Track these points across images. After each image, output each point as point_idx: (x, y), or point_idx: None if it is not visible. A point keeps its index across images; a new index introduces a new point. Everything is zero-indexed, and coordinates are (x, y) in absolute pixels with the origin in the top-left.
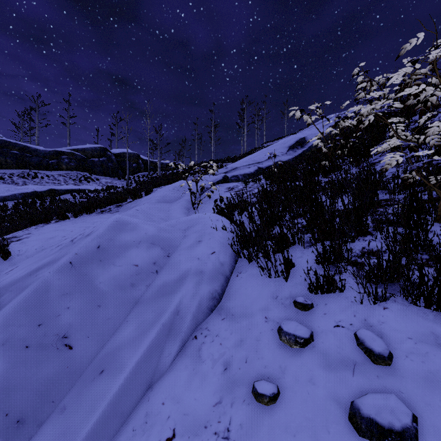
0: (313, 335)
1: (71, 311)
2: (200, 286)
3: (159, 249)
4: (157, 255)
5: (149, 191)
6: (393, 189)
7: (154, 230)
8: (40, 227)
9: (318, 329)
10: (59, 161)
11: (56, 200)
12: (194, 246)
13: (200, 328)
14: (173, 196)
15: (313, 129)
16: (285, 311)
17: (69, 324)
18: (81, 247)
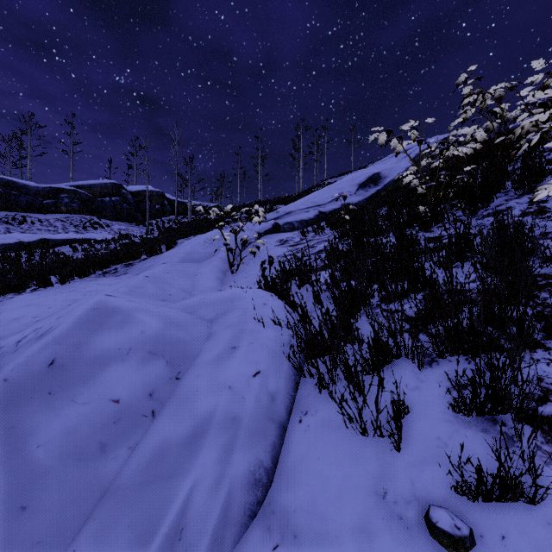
0: None
1: None
2: (231, 458)
3: (162, 364)
4: (157, 376)
5: (171, 244)
6: None
7: (157, 325)
8: (6, 300)
9: None
10: (57, 201)
11: (50, 253)
12: (224, 358)
13: None
14: (203, 251)
15: (389, 162)
16: (411, 546)
17: None
18: (19, 363)
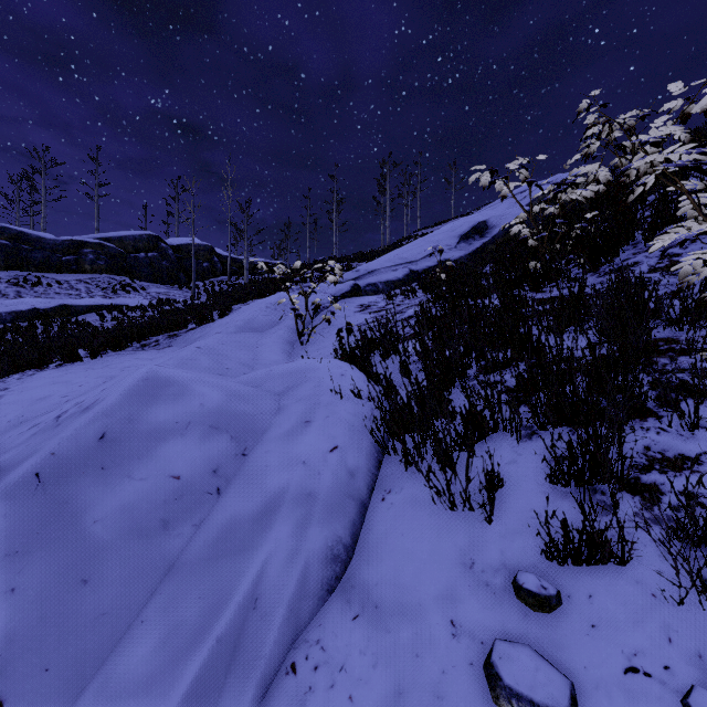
0: (577, 697)
1: (18, 597)
2: (307, 532)
3: (226, 440)
4: (221, 452)
5: (225, 310)
6: (679, 320)
7: (218, 397)
8: (27, 377)
9: (584, 677)
10: (79, 258)
11: (72, 323)
12: (297, 432)
13: (303, 639)
14: (266, 319)
15: (499, 207)
16: (496, 609)
17: (8, 636)
18: (66, 437)
